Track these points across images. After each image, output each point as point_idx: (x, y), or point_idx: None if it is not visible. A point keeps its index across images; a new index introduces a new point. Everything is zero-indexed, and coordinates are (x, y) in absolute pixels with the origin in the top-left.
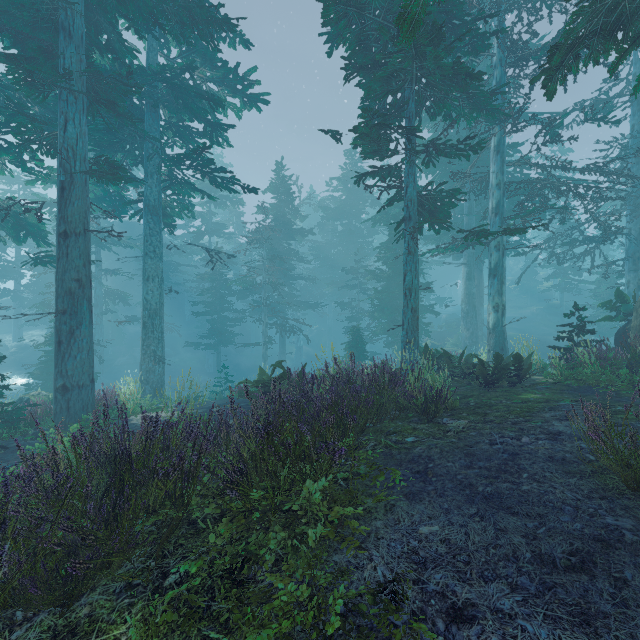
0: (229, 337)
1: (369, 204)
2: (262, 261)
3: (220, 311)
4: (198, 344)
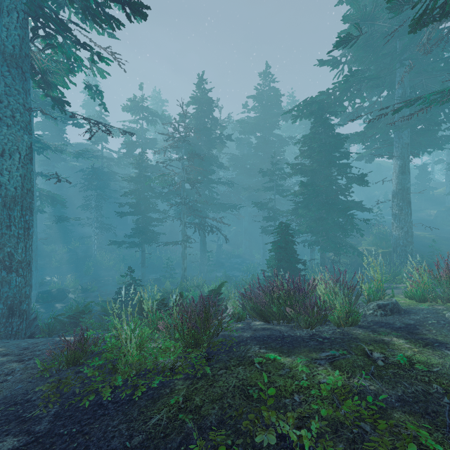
0: (152, 236)
1: (282, 117)
2: (180, 160)
3: (144, 211)
4: (122, 242)
